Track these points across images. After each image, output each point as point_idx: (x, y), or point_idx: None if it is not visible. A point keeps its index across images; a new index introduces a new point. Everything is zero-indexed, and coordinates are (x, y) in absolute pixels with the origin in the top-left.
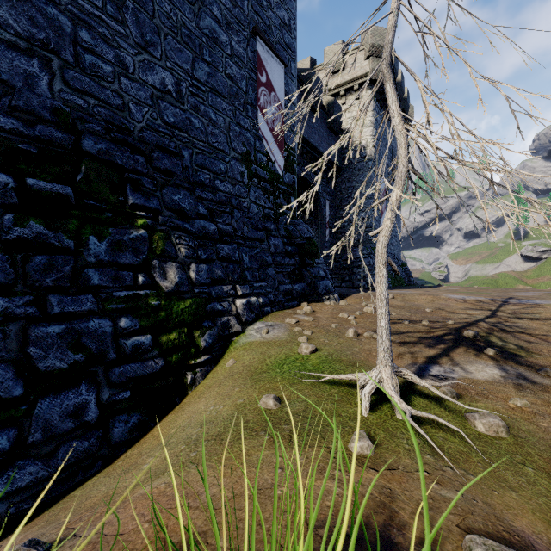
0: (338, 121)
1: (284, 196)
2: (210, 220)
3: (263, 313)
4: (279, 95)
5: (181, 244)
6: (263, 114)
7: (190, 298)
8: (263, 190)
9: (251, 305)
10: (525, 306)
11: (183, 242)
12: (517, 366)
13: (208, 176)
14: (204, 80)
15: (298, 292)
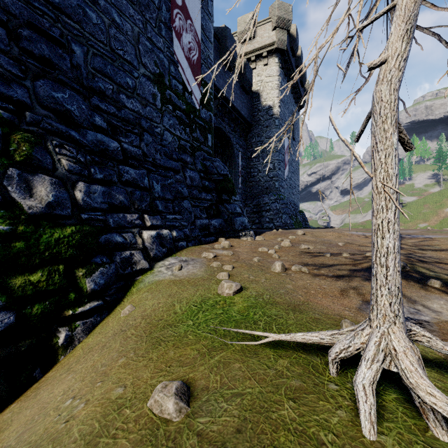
0: (250, 82)
1: (201, 131)
2: (112, 138)
3: (176, 248)
4: (196, 26)
5: (62, 155)
6: (179, 38)
7: (74, 225)
8: (179, 120)
9: (163, 238)
10: (421, 239)
11: (67, 152)
12: None
13: (110, 86)
14: None
15: (215, 227)
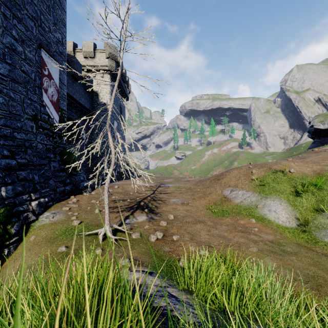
0: (91, 87)
1: (59, 137)
2: (11, 157)
3: (48, 206)
4: (56, 81)
5: None
6: (46, 92)
7: (3, 207)
8: (46, 135)
9: (41, 203)
10: (164, 187)
11: None
12: (152, 214)
13: (9, 130)
14: (6, 74)
15: (68, 190)
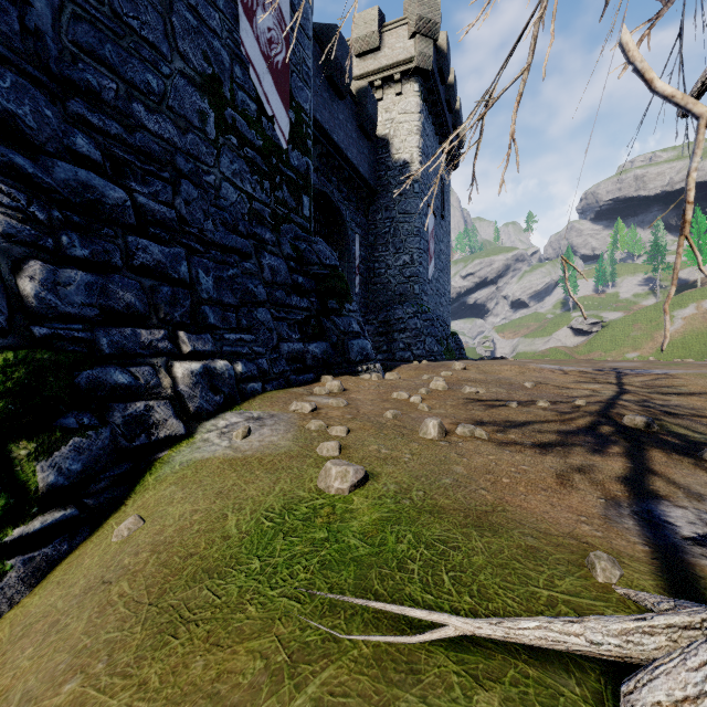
0: (373, 120)
1: (291, 190)
2: (114, 182)
3: (243, 394)
4: (281, 3)
5: None
6: (250, 18)
7: (12, 349)
8: (250, 165)
9: (216, 376)
10: (653, 376)
11: (2, 198)
12: None
13: (112, 83)
14: None
15: (315, 357)
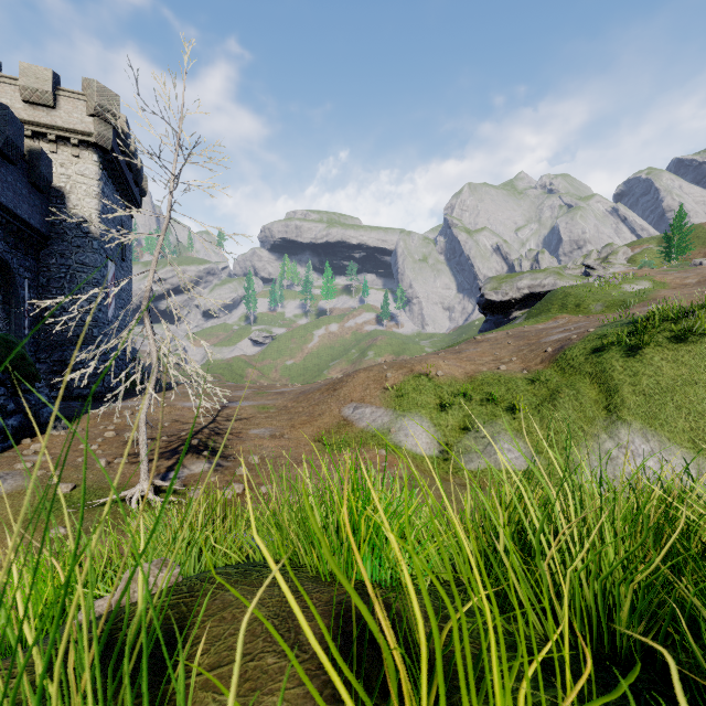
0: (47, 179)
1: None
2: None
3: None
4: None
5: None
6: None
7: None
8: None
9: None
10: (235, 409)
11: None
12: (218, 458)
13: None
14: None
15: (14, 427)
